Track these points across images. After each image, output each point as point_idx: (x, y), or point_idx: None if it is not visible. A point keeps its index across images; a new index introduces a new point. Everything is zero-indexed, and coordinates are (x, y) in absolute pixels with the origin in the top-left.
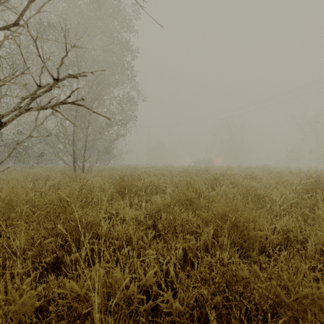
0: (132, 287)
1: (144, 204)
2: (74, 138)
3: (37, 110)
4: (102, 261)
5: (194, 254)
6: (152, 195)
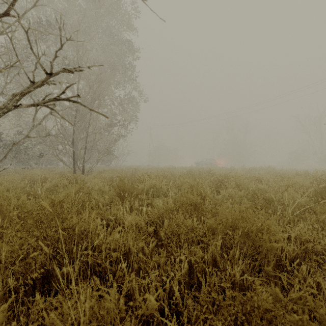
0: (128, 322)
1: (144, 209)
2: (73, 139)
3: (27, 107)
4: (87, 294)
5: (201, 269)
6: (154, 198)
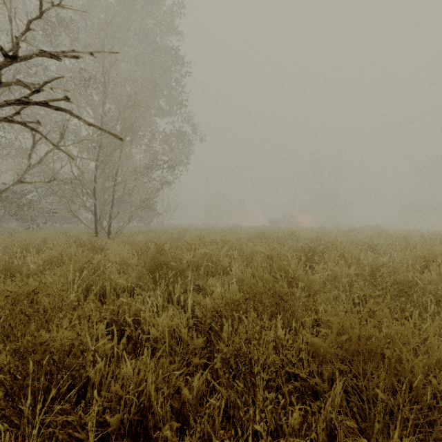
0: None
1: (190, 300)
2: (95, 187)
3: None
4: None
5: None
6: (208, 277)
